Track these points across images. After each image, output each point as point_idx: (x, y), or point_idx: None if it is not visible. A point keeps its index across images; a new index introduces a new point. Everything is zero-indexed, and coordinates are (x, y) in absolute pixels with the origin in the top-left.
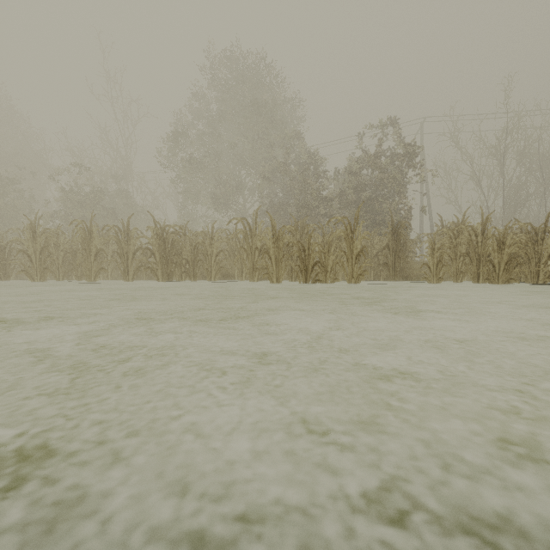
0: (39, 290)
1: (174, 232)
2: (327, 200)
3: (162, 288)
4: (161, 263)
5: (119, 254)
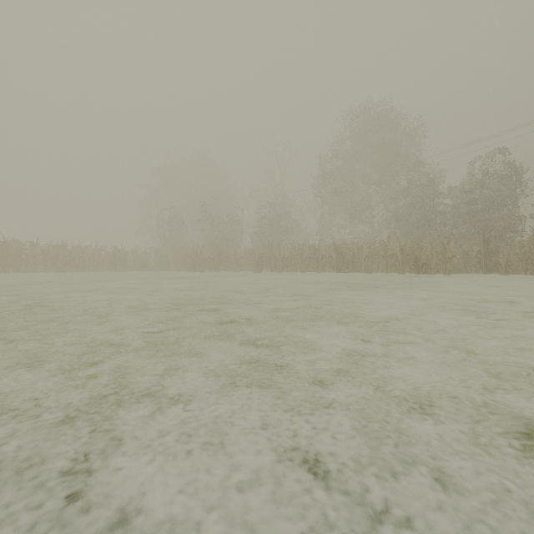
0: (280, 276)
1: (342, 247)
2: (442, 214)
3: (336, 276)
4: (337, 263)
5: (315, 259)
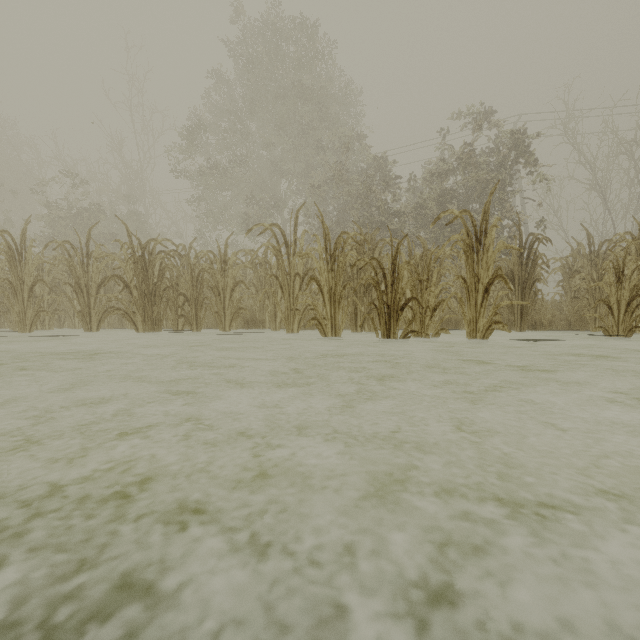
0: None
1: (162, 251)
2: (400, 215)
3: (144, 342)
4: (139, 301)
5: (75, 288)
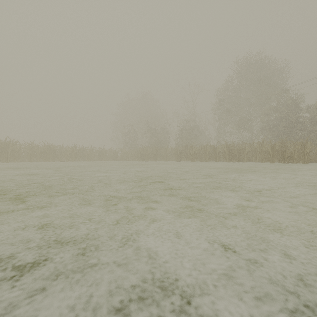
0: (192, 164)
1: (231, 146)
2: (302, 123)
3: (228, 164)
4: (228, 156)
5: (214, 154)
